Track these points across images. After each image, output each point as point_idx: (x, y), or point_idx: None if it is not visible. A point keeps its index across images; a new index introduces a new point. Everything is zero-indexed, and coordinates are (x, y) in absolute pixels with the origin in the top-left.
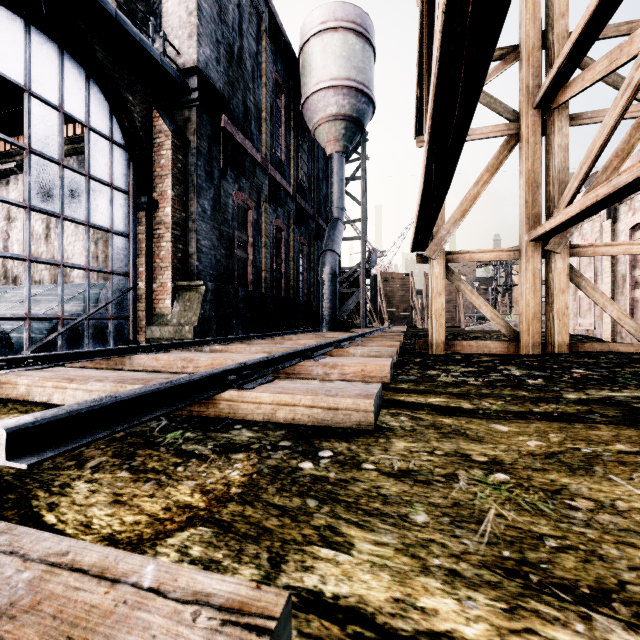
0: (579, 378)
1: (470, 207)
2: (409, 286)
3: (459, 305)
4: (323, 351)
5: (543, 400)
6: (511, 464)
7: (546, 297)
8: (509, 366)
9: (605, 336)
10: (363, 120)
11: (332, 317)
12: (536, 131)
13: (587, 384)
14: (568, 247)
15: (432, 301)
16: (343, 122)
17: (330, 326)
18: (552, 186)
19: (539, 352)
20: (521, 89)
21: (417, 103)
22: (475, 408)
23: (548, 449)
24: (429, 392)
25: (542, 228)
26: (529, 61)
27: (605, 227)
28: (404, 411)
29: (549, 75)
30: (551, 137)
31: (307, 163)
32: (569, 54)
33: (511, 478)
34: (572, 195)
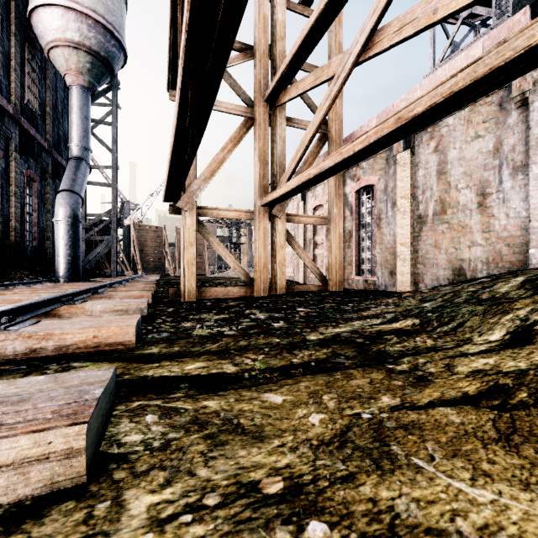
0: (306, 316)
1: (218, 169)
2: (162, 238)
3: (205, 257)
4: (40, 311)
5: (295, 346)
6: (314, 481)
7: (272, 251)
8: (253, 310)
9: (300, 280)
10: (113, 64)
11: (73, 266)
12: (266, 120)
13: (315, 322)
14: (285, 214)
15: (185, 251)
16: (88, 55)
17: (70, 276)
18: (276, 166)
19: (268, 294)
20: (256, 82)
21: (170, 51)
22: (240, 371)
23: (335, 425)
24: (185, 355)
25: (271, 196)
26: (261, 62)
27: (300, 206)
28: (152, 400)
29: (276, 77)
30: (275, 128)
31: (39, 86)
32: (289, 64)
33: (331, 527)
34: (291, 173)
